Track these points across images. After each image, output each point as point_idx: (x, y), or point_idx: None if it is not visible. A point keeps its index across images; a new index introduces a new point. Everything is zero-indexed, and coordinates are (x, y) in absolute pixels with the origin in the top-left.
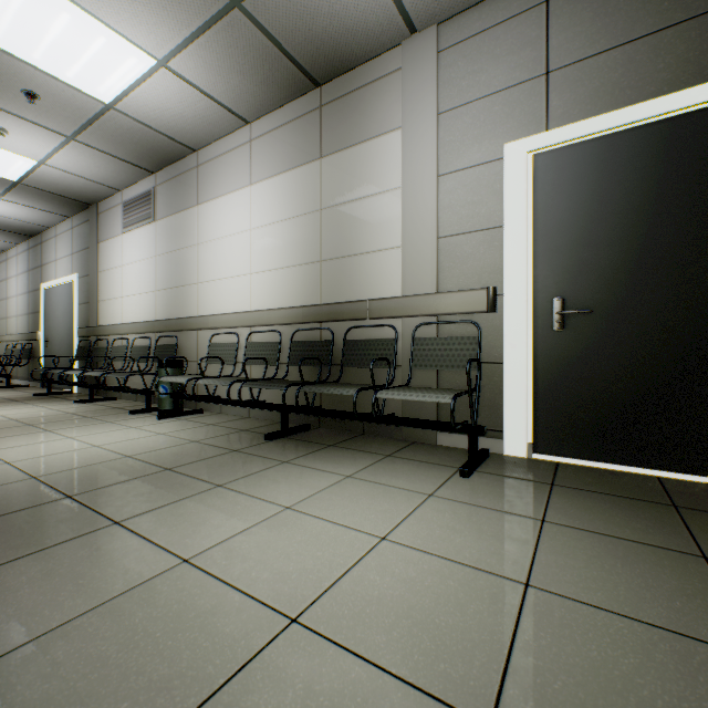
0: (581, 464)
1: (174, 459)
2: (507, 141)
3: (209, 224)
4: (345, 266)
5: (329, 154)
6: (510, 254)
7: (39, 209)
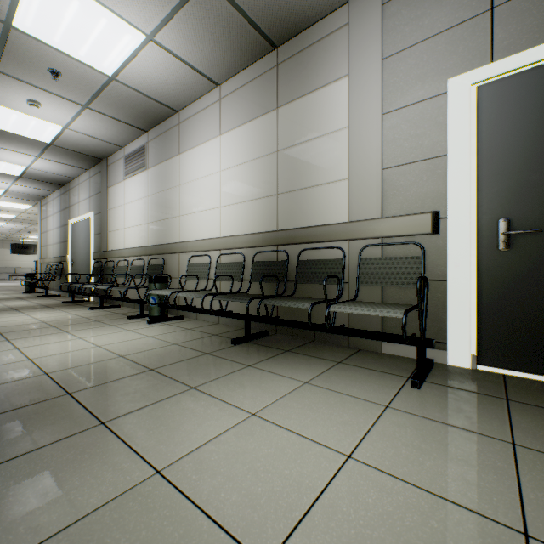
0: (528, 377)
1: (157, 360)
2: (450, 76)
3: (188, 168)
4: (298, 197)
5: (284, 104)
6: (453, 180)
7: (66, 164)
